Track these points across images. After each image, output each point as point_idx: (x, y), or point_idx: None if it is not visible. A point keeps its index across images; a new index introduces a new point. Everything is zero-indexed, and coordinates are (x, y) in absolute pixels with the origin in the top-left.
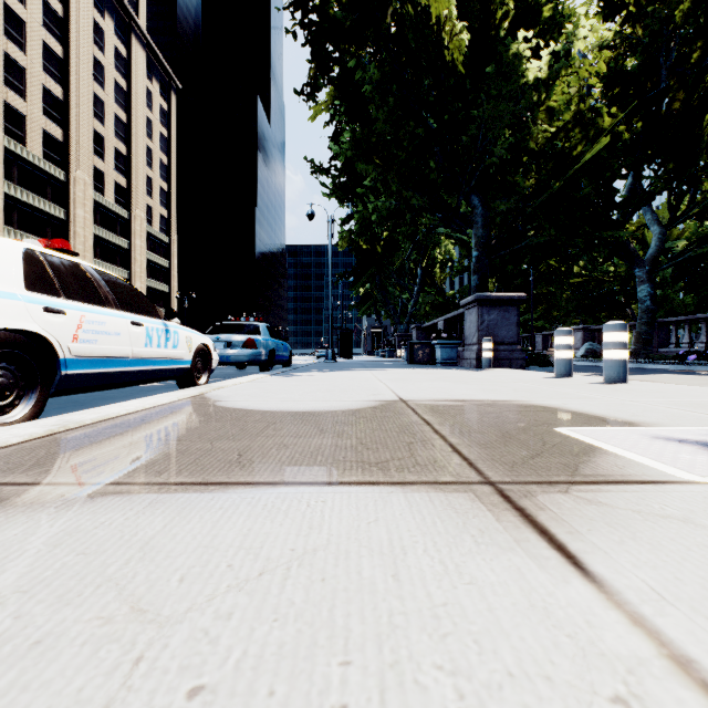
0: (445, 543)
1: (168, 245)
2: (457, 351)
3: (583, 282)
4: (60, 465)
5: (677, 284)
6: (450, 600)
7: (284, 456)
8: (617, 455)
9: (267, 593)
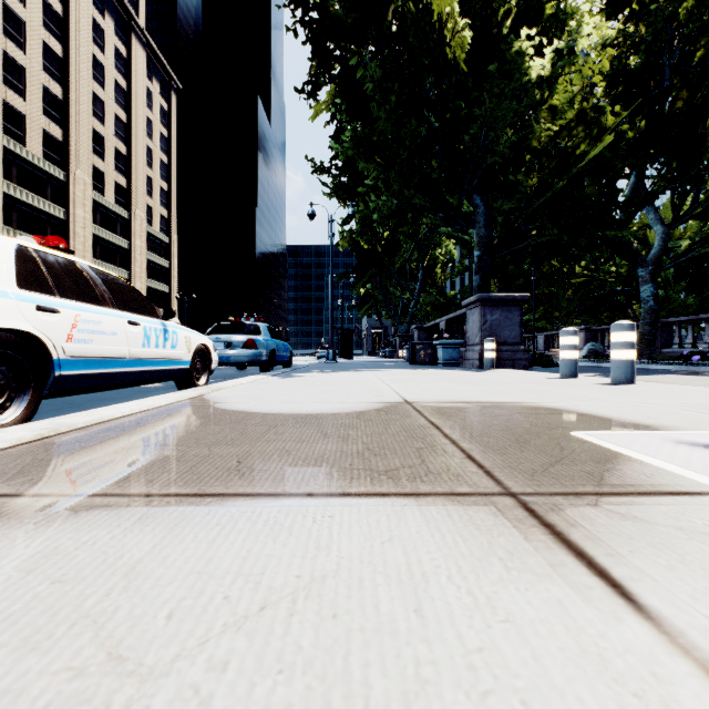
0: (471, 568)
1: (168, 245)
2: (459, 351)
3: (585, 282)
4: (45, 473)
5: (679, 285)
6: (486, 643)
7: (287, 463)
8: (642, 462)
9: (269, 634)
